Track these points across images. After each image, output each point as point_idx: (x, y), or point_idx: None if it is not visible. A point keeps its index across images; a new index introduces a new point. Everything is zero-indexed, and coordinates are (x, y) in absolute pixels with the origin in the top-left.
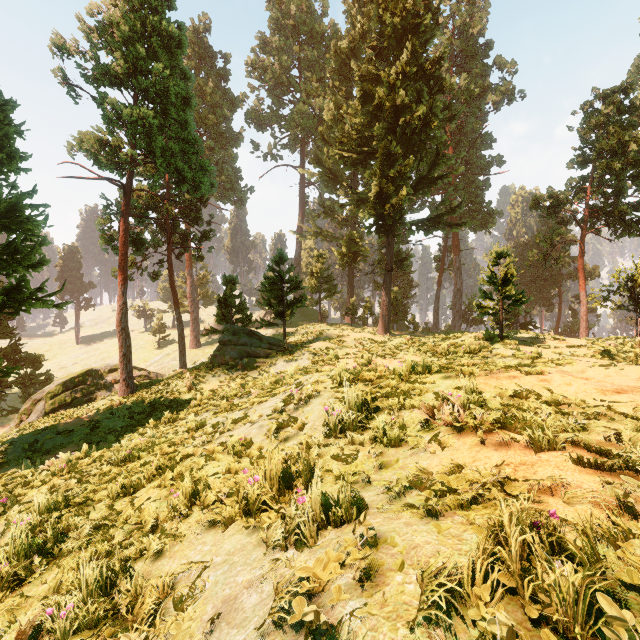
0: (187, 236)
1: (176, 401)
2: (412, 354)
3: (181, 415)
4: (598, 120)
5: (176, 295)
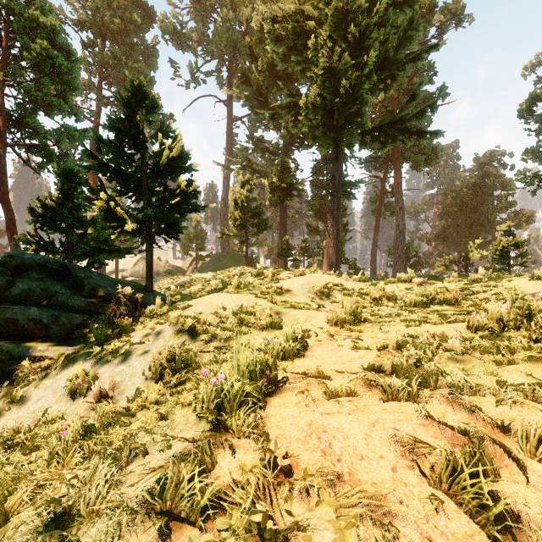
0: (37, 128)
1: None
2: None
3: None
4: None
5: (10, 216)
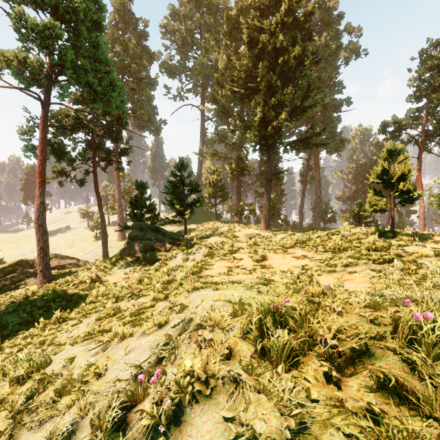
0: (109, 152)
1: (77, 295)
2: (302, 249)
3: (72, 314)
4: (433, 63)
5: (100, 198)
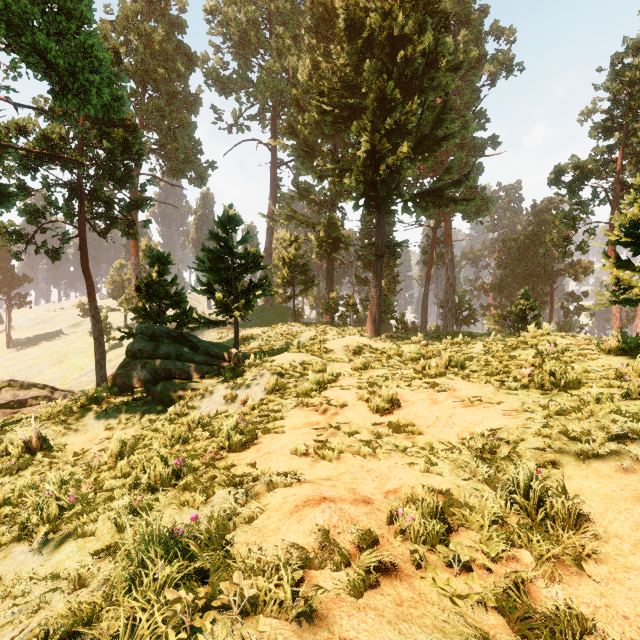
0: (110, 203)
1: None
2: (465, 379)
3: None
4: (633, 75)
5: (91, 283)
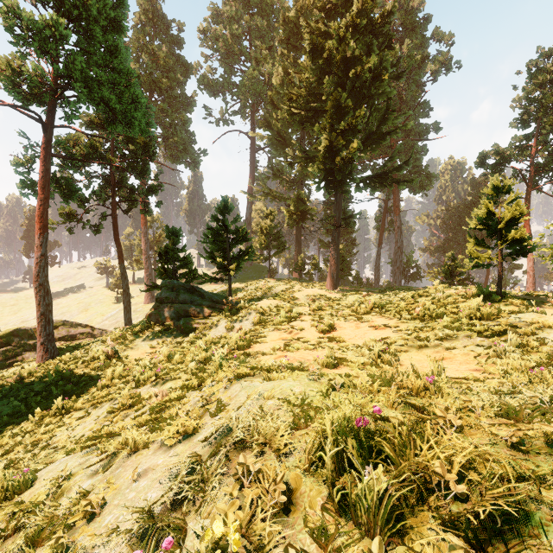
0: (133, 189)
1: (87, 376)
2: (381, 315)
3: (79, 402)
4: (544, 77)
5: (120, 249)
